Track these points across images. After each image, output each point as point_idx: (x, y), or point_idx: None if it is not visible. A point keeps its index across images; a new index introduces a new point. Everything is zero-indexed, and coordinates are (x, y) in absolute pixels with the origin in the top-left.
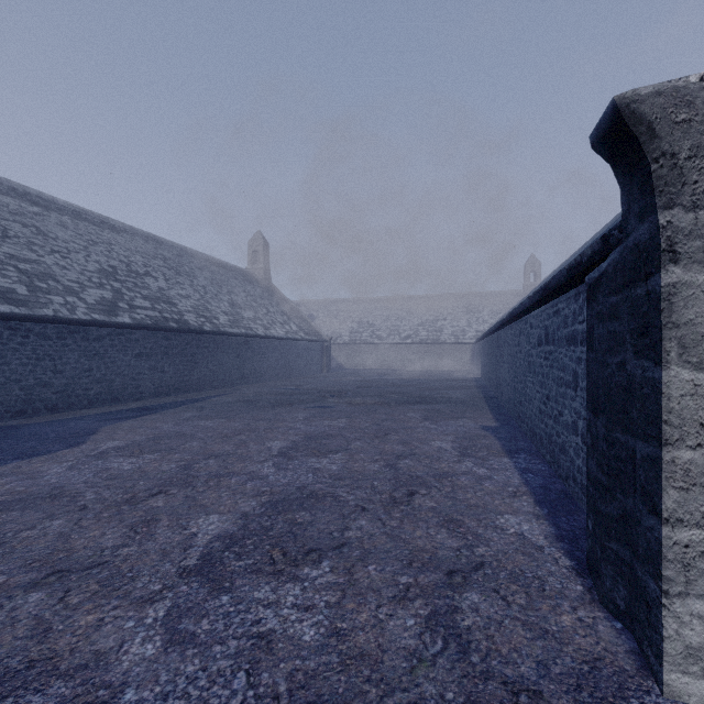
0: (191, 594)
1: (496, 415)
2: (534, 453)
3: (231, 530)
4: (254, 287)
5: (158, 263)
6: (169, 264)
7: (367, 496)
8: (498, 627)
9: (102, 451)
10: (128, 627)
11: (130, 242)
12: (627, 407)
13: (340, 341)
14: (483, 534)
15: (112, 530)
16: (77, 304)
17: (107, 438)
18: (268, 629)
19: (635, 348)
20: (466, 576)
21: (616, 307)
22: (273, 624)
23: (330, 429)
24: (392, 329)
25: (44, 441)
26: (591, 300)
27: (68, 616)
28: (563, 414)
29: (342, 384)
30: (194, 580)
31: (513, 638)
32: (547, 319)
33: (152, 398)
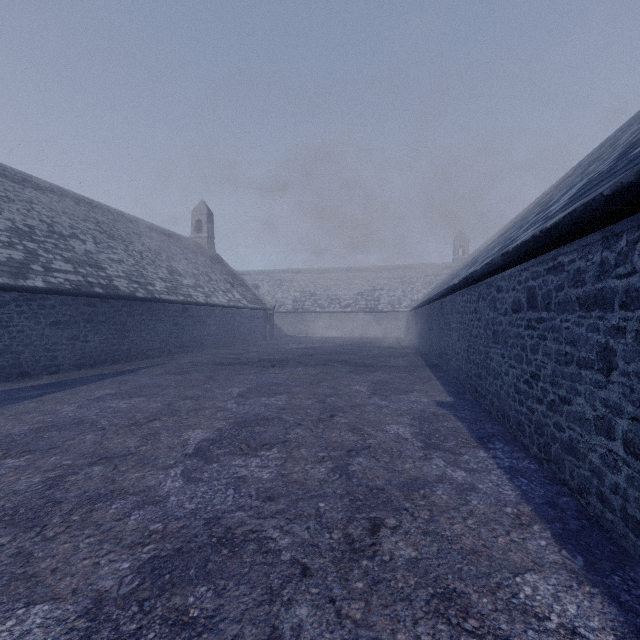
0: None
1: (447, 386)
2: (510, 441)
3: None
4: (197, 255)
5: (89, 226)
6: (102, 228)
7: (311, 537)
8: None
9: None
10: None
11: (56, 203)
12: None
13: (283, 309)
14: (511, 634)
15: None
16: None
17: None
18: None
19: None
20: None
21: None
22: None
23: (266, 410)
24: (332, 298)
25: None
26: None
27: None
28: (573, 402)
29: (284, 352)
30: None
31: None
32: (532, 279)
33: (72, 371)
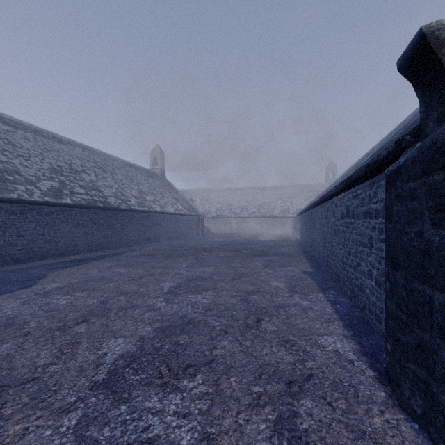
0: (98, 404)
1: (311, 263)
2: (338, 290)
3: (132, 350)
4: (154, 181)
5: (91, 164)
6: (98, 165)
7: (229, 323)
8: (328, 429)
9: (47, 290)
10: (46, 435)
11: (72, 150)
12: (424, 265)
13: (210, 215)
14: (310, 351)
15: (45, 351)
16: (34, 190)
17: (51, 281)
18: (155, 435)
19: (433, 220)
20: (301, 386)
21: (415, 190)
22: (158, 430)
23: (203, 274)
24: (243, 208)
25: (7, 283)
26: (390, 186)
27: (1, 426)
28: (361, 265)
29: (211, 243)
30: (101, 392)
31: (340, 439)
32: (348, 201)
33: (85, 253)
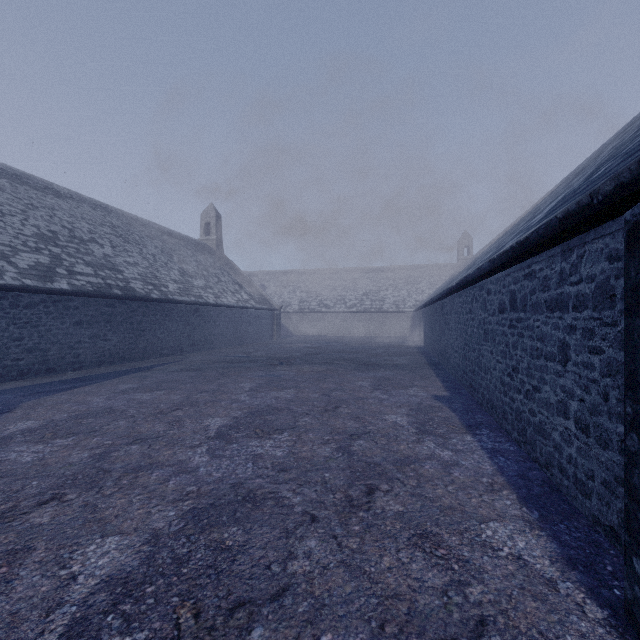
0: None
1: (445, 382)
2: (496, 428)
3: (129, 567)
4: (206, 257)
5: (106, 230)
6: (118, 232)
7: (318, 497)
8: None
9: (7, 435)
10: None
11: (75, 208)
12: None
13: (290, 310)
14: (471, 558)
15: None
16: (6, 268)
17: (21, 417)
18: None
19: None
20: None
21: None
22: None
23: (277, 402)
24: (338, 298)
25: None
26: None
27: None
28: (542, 390)
29: (291, 351)
30: None
31: None
32: (513, 283)
33: (93, 368)
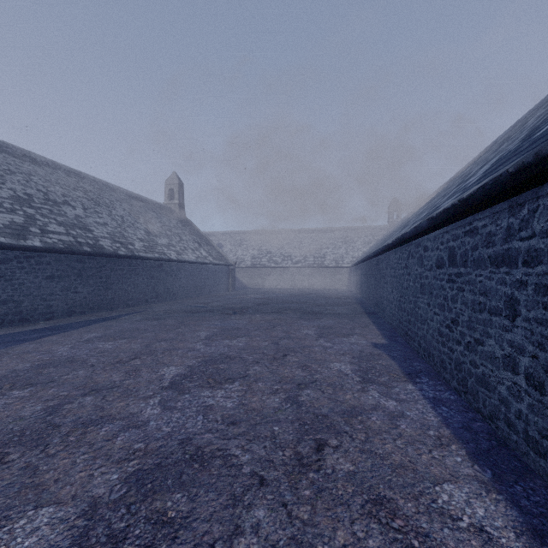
0: None
1: (382, 331)
2: (434, 376)
3: None
4: (170, 219)
5: (78, 194)
6: (89, 196)
7: (267, 454)
8: None
9: None
10: None
11: (51, 174)
12: None
13: (243, 265)
14: (430, 531)
15: None
16: None
17: None
18: None
19: None
20: None
21: None
22: None
23: (229, 350)
24: (285, 255)
25: None
26: None
27: None
28: (485, 343)
29: (244, 301)
30: None
31: None
32: (452, 240)
33: (64, 317)
